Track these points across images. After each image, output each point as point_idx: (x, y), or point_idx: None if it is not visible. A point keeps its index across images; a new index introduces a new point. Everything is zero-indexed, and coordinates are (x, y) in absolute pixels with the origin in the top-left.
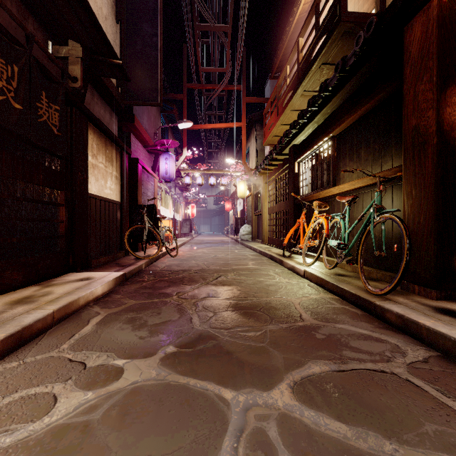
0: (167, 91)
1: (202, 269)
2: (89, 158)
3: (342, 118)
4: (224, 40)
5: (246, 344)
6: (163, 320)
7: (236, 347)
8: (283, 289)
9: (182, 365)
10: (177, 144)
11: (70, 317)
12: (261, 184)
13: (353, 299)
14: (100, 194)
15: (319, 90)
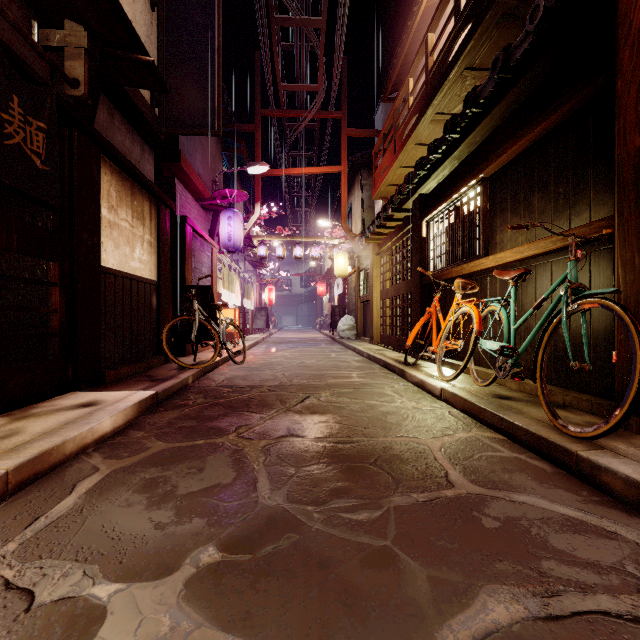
0: (232, 120)
1: (281, 385)
2: (103, 212)
3: (501, 148)
4: (315, 43)
5: (354, 542)
6: (206, 484)
7: (334, 550)
8: (411, 421)
9: (226, 599)
10: (245, 196)
11: (45, 477)
12: (370, 256)
13: (533, 443)
14: (122, 269)
15: (464, 105)
